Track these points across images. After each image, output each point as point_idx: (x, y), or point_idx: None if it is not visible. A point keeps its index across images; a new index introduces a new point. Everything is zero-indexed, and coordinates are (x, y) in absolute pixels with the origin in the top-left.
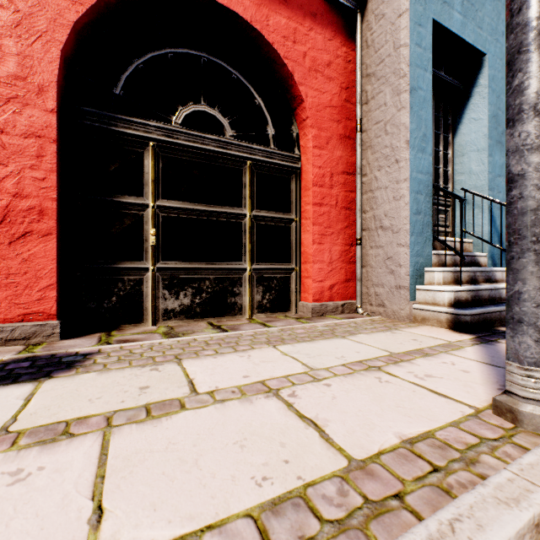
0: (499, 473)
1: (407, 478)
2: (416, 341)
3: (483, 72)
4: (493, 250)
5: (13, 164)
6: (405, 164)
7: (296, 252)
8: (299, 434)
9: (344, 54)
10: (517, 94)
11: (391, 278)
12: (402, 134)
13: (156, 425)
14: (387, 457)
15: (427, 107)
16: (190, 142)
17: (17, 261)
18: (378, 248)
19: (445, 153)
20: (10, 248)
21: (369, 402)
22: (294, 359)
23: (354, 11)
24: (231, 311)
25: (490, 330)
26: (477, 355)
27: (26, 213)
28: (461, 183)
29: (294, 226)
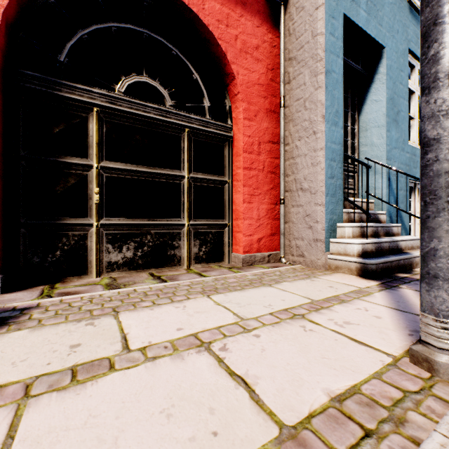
0: (431, 437)
1: (341, 448)
2: (332, 288)
3: (383, 62)
4: (390, 209)
5: None
6: (321, 135)
7: (229, 210)
8: (229, 395)
9: (270, 40)
10: (433, 63)
11: (309, 232)
12: (319, 110)
13: (79, 393)
14: (318, 421)
15: (339, 88)
16: (132, 109)
17: None
18: (298, 207)
19: (352, 128)
20: None
21: (296, 353)
22: (226, 308)
23: (279, 3)
24: (171, 263)
25: (391, 276)
26: (385, 301)
27: None
28: (365, 153)
29: (227, 187)
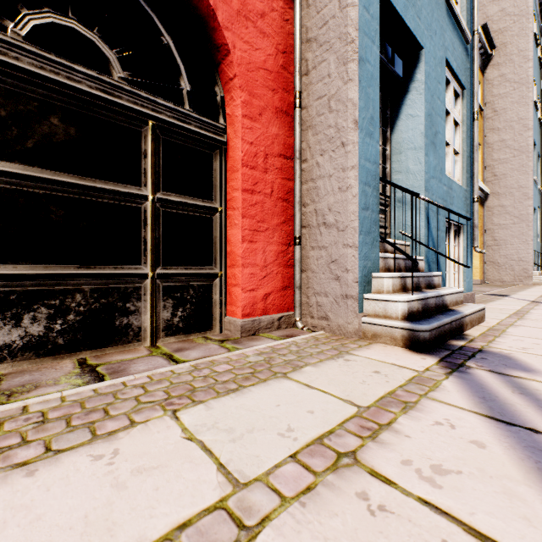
0: None
1: None
2: (380, 375)
3: (421, 67)
4: (428, 253)
5: None
6: (353, 148)
7: (221, 252)
8: None
9: (281, 9)
10: None
11: (336, 285)
12: (350, 112)
13: None
14: None
15: (374, 86)
16: (43, 69)
17: None
18: (321, 249)
19: (383, 148)
20: None
21: None
22: (204, 450)
23: None
24: (122, 338)
25: (446, 346)
26: (466, 398)
27: None
28: (399, 182)
29: (219, 218)
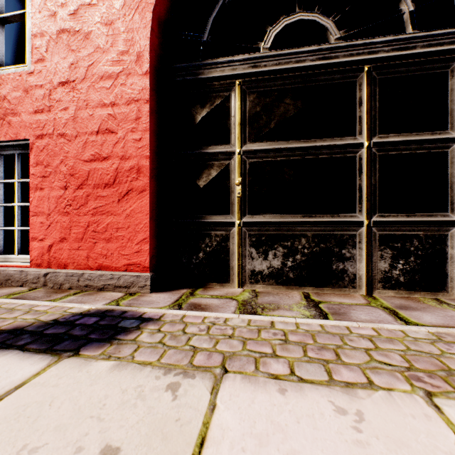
0: None
1: None
2: None
3: None
4: None
5: (121, 131)
6: None
7: None
8: None
9: None
10: None
11: None
12: None
13: None
14: None
15: None
16: (280, 65)
17: (123, 217)
18: None
19: None
20: (118, 205)
21: None
22: None
23: None
24: (338, 282)
25: None
26: None
27: (128, 173)
28: None
29: None
